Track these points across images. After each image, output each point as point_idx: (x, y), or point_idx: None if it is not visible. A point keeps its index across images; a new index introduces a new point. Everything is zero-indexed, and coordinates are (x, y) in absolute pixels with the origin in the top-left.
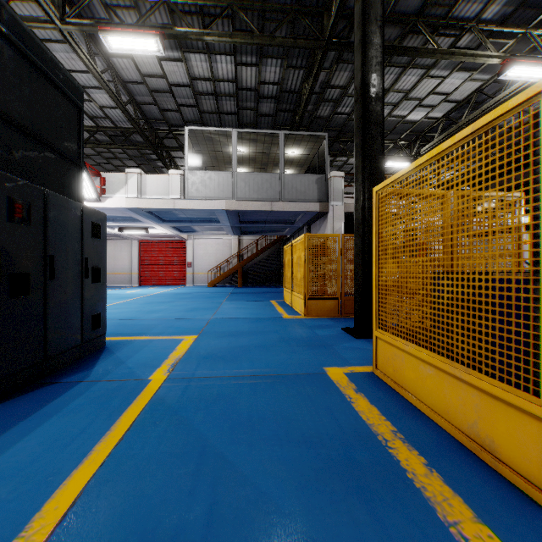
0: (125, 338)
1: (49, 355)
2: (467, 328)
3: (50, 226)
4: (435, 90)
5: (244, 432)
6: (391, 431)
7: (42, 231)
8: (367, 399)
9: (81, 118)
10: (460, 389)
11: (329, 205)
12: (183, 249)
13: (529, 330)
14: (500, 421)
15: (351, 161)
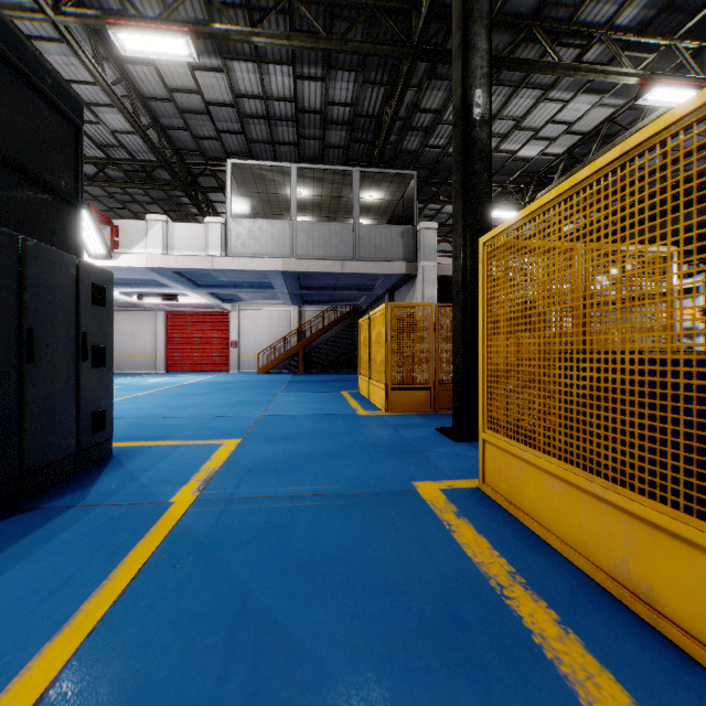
0: (141, 443)
1: (27, 469)
2: (606, 427)
3: (29, 287)
4: (555, 117)
5: (301, 578)
6: (508, 573)
7: (17, 294)
8: (473, 526)
9: (79, 140)
10: (602, 513)
11: (418, 266)
12: (225, 324)
13: (705, 432)
14: (661, 559)
15: (446, 209)
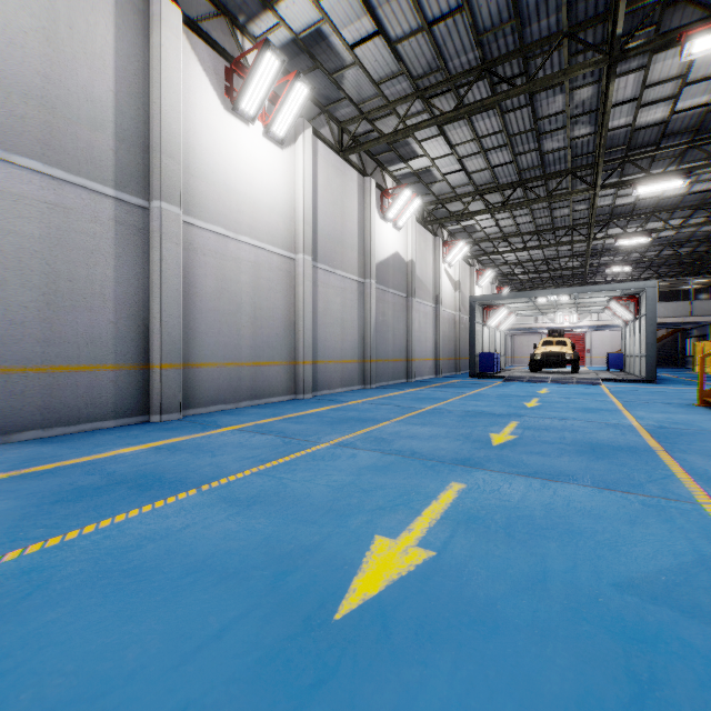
0: None
1: None
2: None
3: None
4: None
5: None
6: None
7: None
8: None
9: None
10: None
11: None
12: (581, 339)
13: None
14: None
15: None
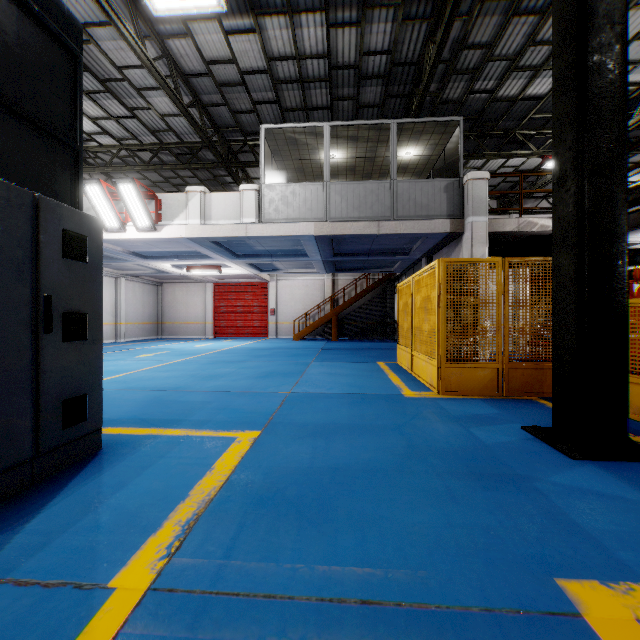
0: (144, 431)
1: None
2: None
3: None
4: None
5: None
6: None
7: None
8: None
9: (77, 71)
10: None
11: (464, 222)
12: (264, 293)
13: None
14: None
15: (487, 167)
